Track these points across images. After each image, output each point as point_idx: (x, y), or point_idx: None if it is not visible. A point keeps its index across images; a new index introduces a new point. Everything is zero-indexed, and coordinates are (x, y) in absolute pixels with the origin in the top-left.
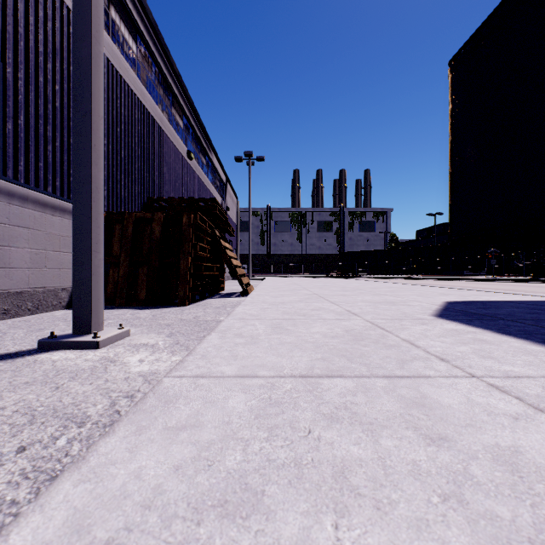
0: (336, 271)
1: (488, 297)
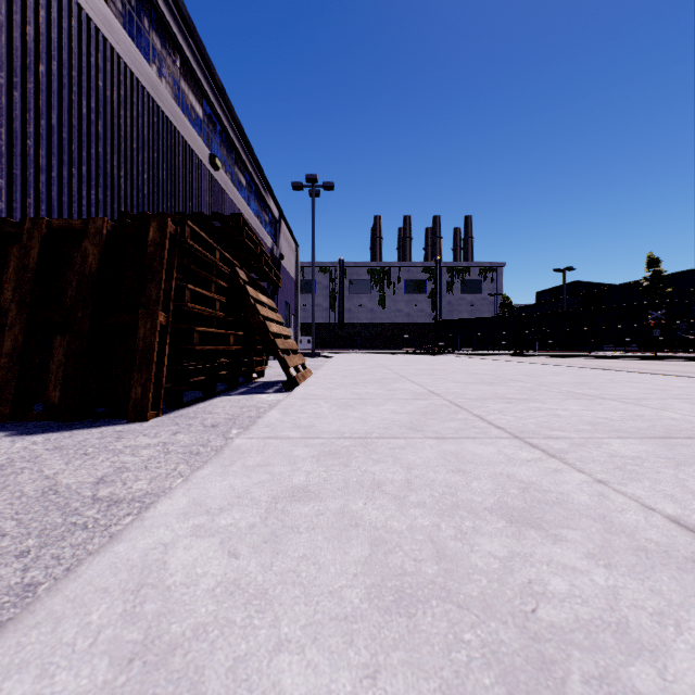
0: (431, 345)
1: None
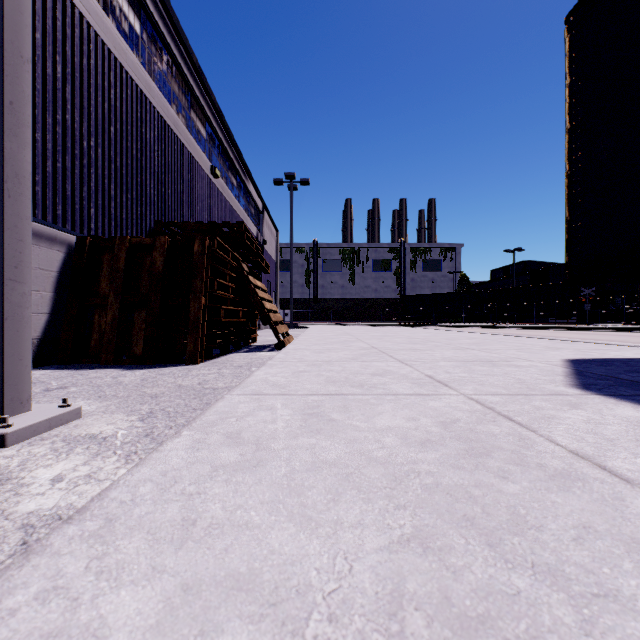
0: (396, 318)
1: (618, 353)
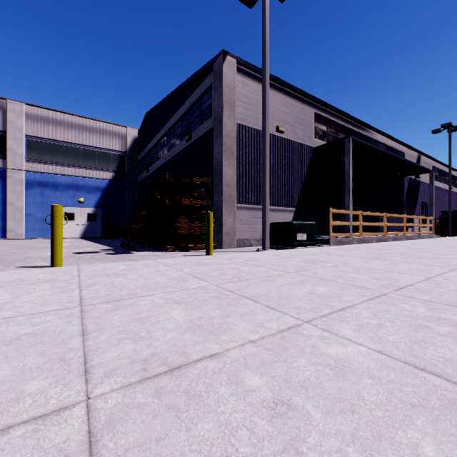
0: None
1: None
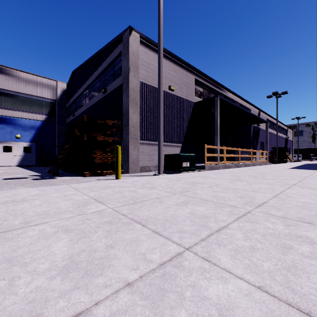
0: None
1: None
